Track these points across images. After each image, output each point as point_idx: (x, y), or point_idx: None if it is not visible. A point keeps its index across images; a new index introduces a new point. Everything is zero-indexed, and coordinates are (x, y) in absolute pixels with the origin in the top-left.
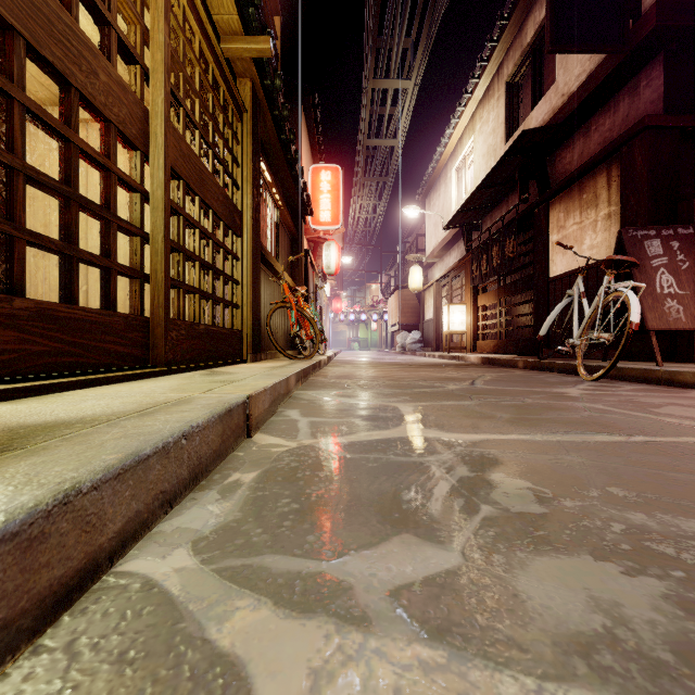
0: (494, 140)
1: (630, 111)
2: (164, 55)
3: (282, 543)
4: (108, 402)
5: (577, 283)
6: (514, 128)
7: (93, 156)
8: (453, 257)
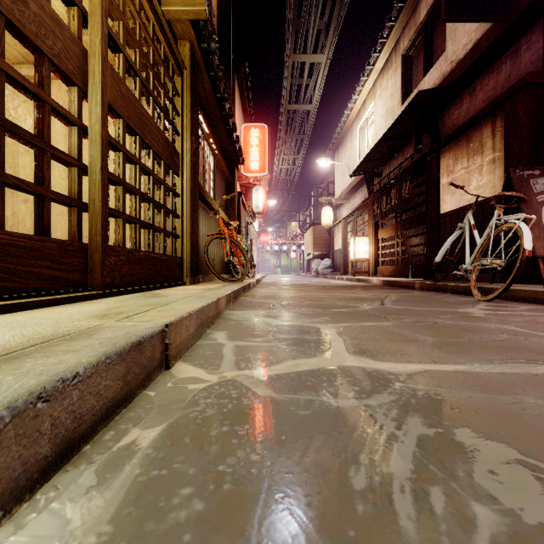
0: (392, 103)
1: (512, 72)
2: None
3: None
4: None
5: (467, 218)
6: (408, 92)
7: (22, 83)
8: (357, 199)
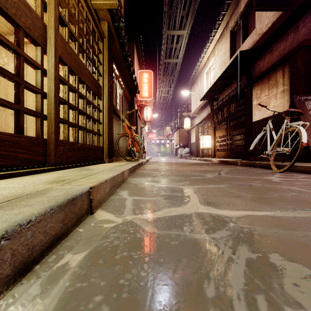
0: (224, 58)
1: (294, 39)
2: None
3: None
4: None
5: (268, 124)
6: (234, 52)
7: (6, 43)
8: (204, 114)
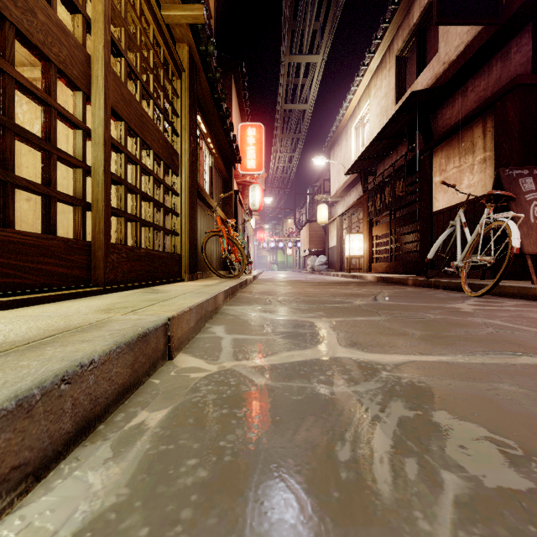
0: (386, 103)
1: (502, 73)
2: (104, 7)
3: None
4: (15, 327)
5: (458, 215)
6: (402, 92)
7: (31, 89)
8: (352, 197)
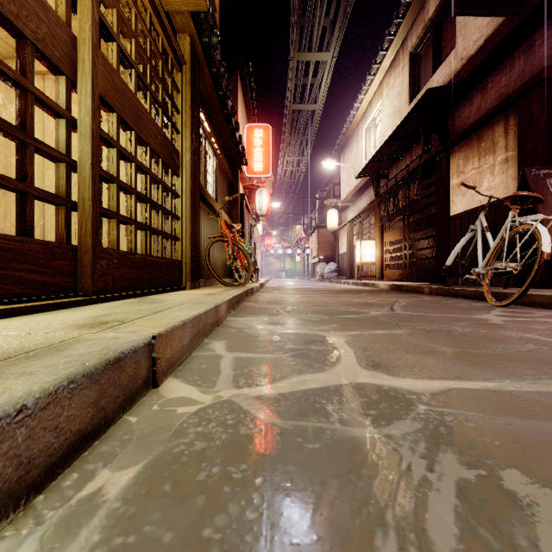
0: (399, 102)
1: (525, 67)
2: None
3: None
4: None
5: (479, 219)
6: (416, 91)
7: (0, 68)
8: (363, 202)
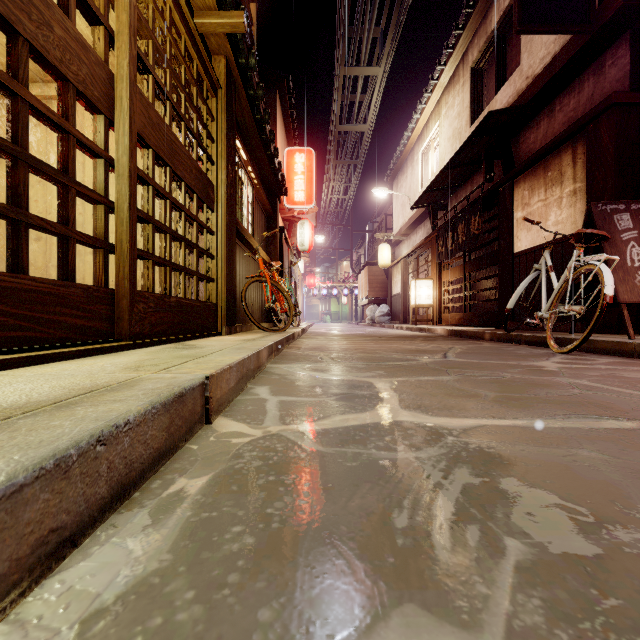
0: (459, 124)
1: (595, 90)
2: (130, 17)
3: (220, 627)
4: (36, 386)
5: (544, 258)
6: (478, 112)
7: (47, 115)
8: (419, 235)
